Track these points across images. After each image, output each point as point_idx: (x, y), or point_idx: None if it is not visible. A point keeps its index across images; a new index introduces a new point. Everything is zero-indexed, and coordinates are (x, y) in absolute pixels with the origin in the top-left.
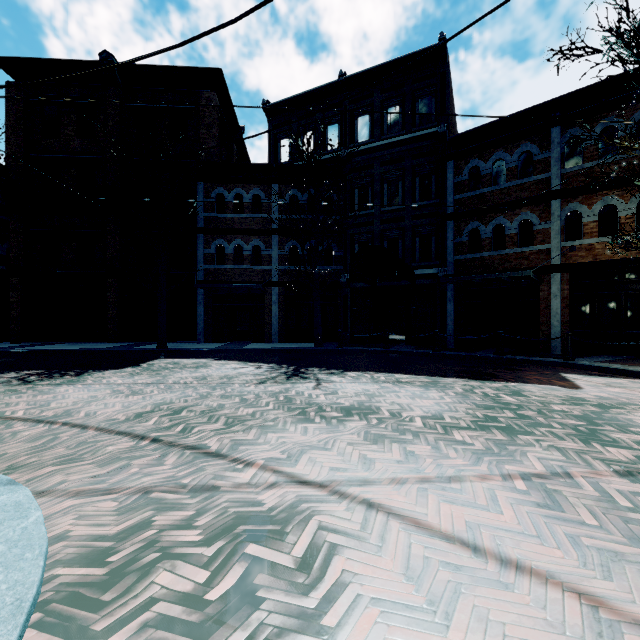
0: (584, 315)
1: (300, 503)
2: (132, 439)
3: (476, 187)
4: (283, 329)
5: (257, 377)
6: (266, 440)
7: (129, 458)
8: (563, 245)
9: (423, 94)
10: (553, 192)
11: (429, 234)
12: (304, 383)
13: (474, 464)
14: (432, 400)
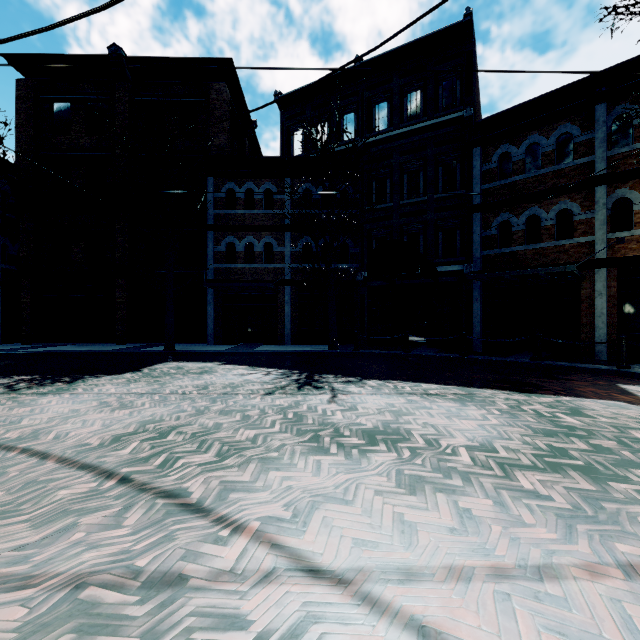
0: (634, 316)
1: (308, 623)
2: (95, 477)
3: (506, 175)
4: (296, 330)
5: (265, 386)
6: (266, 483)
7: (80, 512)
8: (609, 237)
9: (447, 76)
10: (598, 177)
11: (453, 228)
12: (317, 394)
13: (566, 539)
14: (474, 421)
